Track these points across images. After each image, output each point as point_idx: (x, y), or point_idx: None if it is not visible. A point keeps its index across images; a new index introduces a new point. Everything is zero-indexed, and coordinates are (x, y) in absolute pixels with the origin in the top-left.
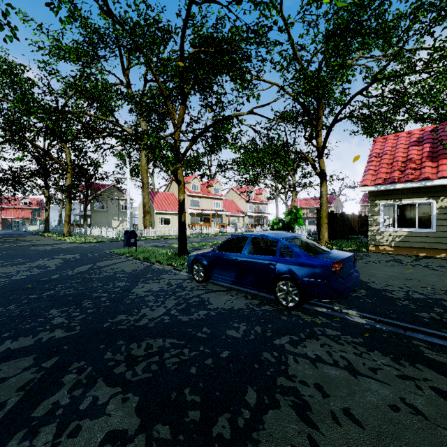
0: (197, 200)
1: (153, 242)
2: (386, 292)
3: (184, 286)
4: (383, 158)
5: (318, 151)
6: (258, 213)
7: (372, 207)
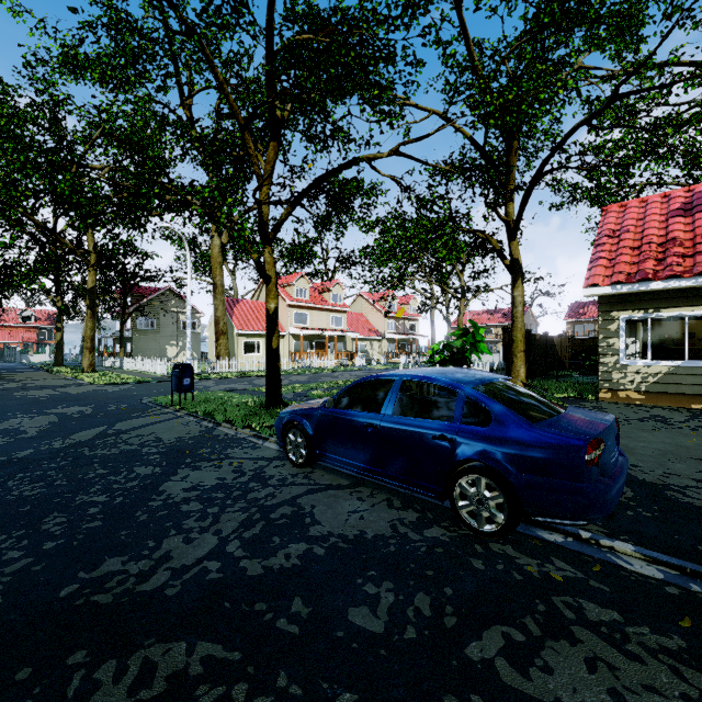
0: (304, 313)
1: (228, 383)
2: (674, 493)
3: (268, 474)
4: (622, 239)
5: (508, 229)
6: (404, 334)
7: (606, 322)
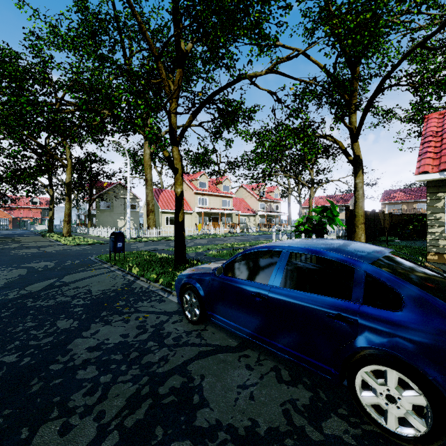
0: (205, 198)
1: (153, 245)
2: None
3: (165, 331)
4: (445, 137)
5: (351, 133)
6: (270, 212)
7: (433, 201)
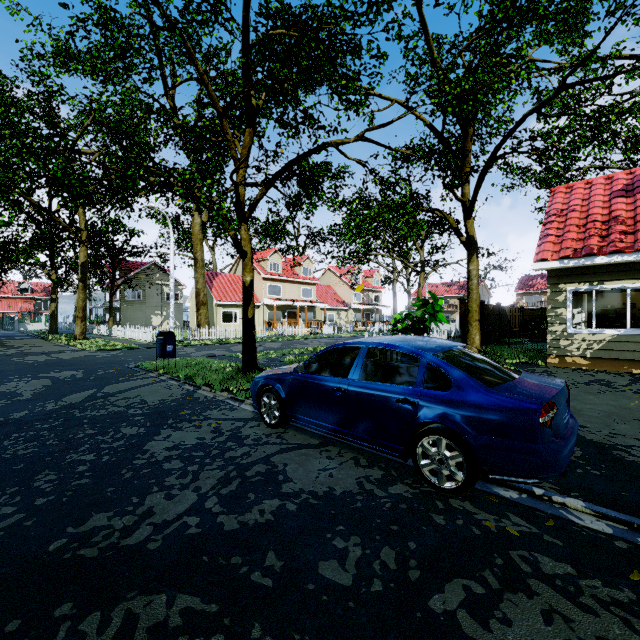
0: (277, 285)
1: (208, 349)
2: (620, 452)
3: (244, 434)
4: (569, 217)
5: (464, 208)
6: (368, 305)
7: (554, 294)
